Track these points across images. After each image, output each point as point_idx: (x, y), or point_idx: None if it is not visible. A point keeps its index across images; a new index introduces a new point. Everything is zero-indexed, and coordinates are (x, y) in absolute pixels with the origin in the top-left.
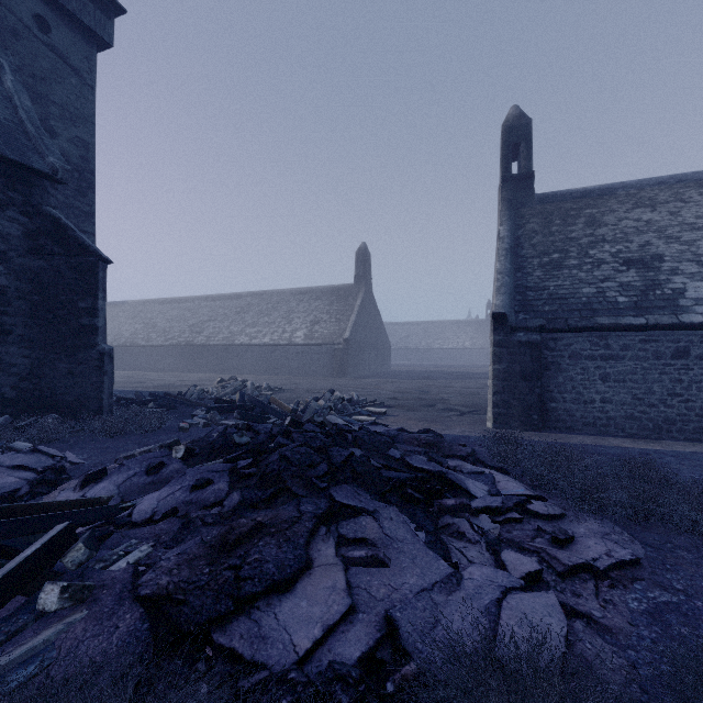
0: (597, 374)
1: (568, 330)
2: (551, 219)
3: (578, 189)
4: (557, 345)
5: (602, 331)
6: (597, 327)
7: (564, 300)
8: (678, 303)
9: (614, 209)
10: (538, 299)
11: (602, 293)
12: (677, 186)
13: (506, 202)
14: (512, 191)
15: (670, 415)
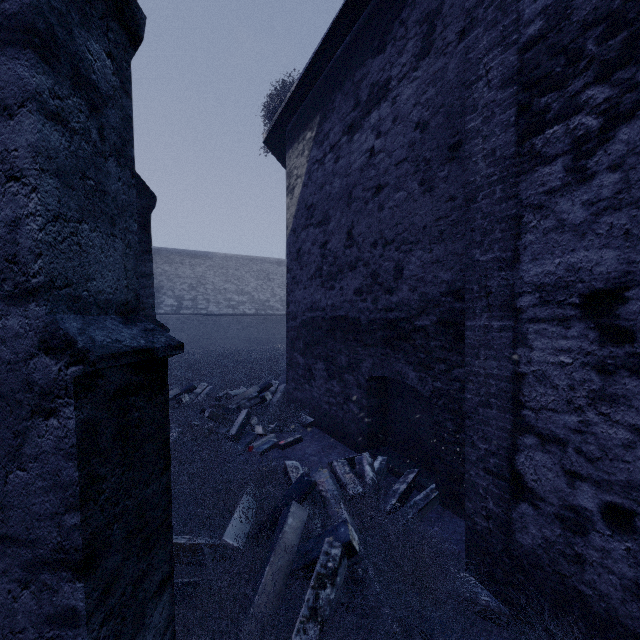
0: None
1: None
2: None
3: None
4: None
5: None
6: None
7: None
8: (160, 306)
9: (158, 262)
10: None
11: None
12: (185, 256)
13: None
14: None
15: None
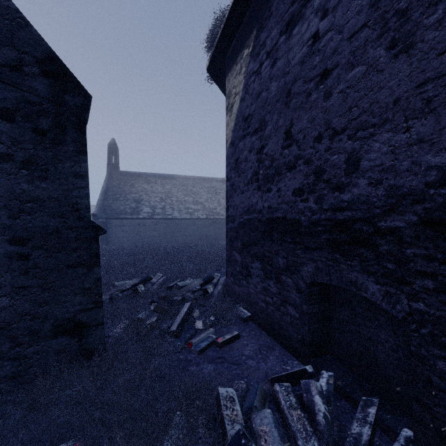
0: (121, 230)
1: (113, 218)
2: (121, 182)
3: (133, 172)
4: (111, 222)
5: (122, 219)
6: (120, 218)
7: (115, 210)
8: (140, 213)
9: (139, 182)
10: (108, 209)
11: (125, 209)
12: (158, 177)
13: (109, 172)
14: (111, 169)
15: (137, 239)
